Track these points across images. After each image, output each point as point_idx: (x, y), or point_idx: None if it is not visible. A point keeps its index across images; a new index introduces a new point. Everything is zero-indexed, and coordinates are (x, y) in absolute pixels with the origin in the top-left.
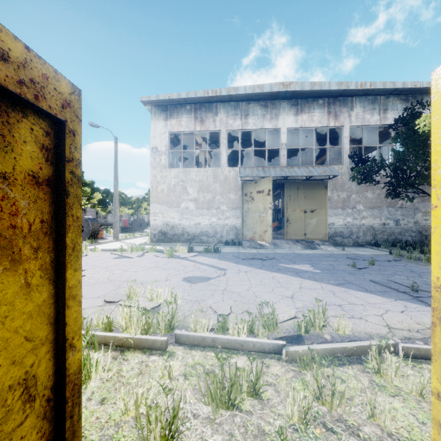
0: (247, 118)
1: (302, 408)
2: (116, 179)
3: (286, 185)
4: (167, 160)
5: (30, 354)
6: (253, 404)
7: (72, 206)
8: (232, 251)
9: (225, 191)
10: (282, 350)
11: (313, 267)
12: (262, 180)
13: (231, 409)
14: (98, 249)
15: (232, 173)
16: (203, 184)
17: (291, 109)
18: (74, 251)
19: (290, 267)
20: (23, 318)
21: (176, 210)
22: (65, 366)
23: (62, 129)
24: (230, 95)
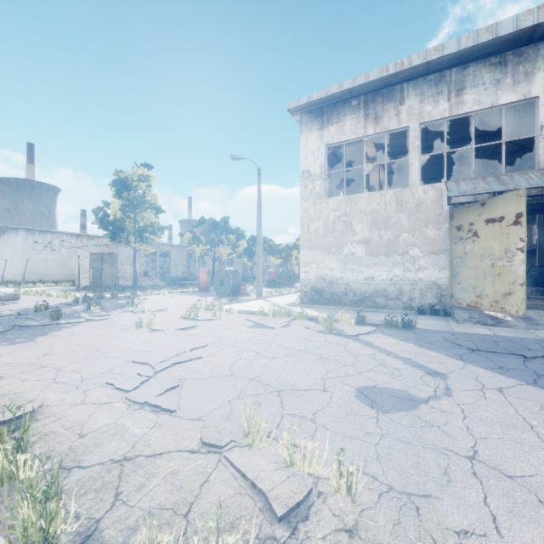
0: (461, 94)
1: None
2: (260, 221)
3: None
4: (322, 186)
5: None
6: None
7: None
8: (437, 328)
9: (418, 224)
10: None
11: None
12: (500, 198)
13: None
14: (234, 310)
15: (431, 193)
16: (379, 216)
17: None
18: None
19: None
20: None
21: (335, 258)
22: None
23: None
24: (428, 62)
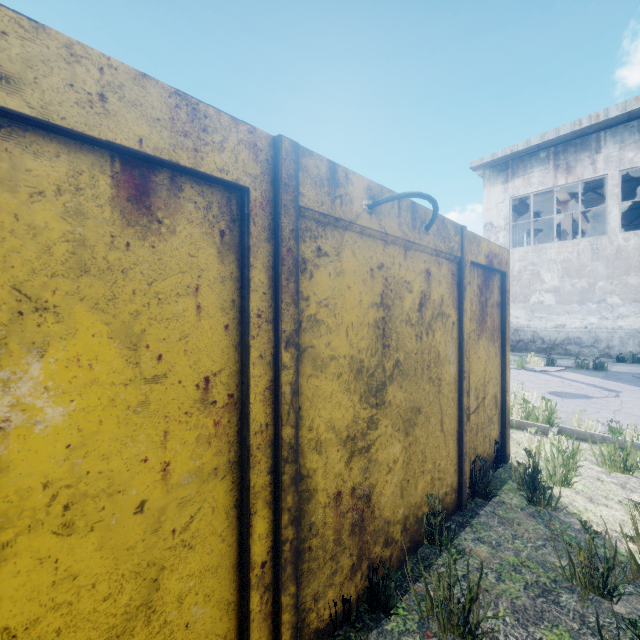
0: None
1: None
2: None
3: None
4: (507, 237)
5: (496, 386)
6: None
7: (507, 316)
8: (632, 371)
9: (617, 272)
10: None
11: None
12: None
13: (626, 473)
14: None
15: (633, 241)
16: (571, 265)
17: None
18: (508, 340)
19: None
20: (495, 367)
21: (521, 306)
22: (506, 399)
23: (504, 276)
24: (628, 112)
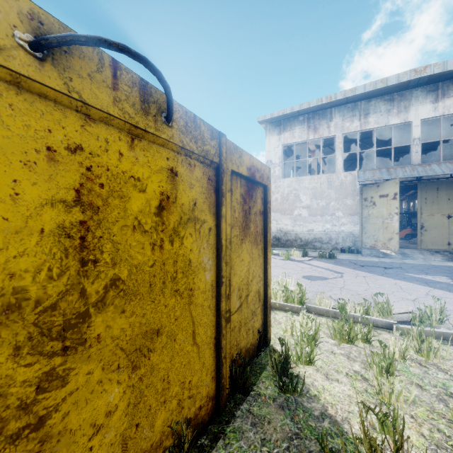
0: (367, 117)
1: (401, 349)
2: None
3: (421, 186)
4: (280, 171)
5: (259, 282)
6: (365, 345)
7: (269, 222)
8: (349, 258)
9: (341, 196)
10: (393, 327)
11: (451, 280)
12: (386, 183)
13: (349, 343)
14: None
15: (349, 177)
16: (316, 191)
17: (427, 96)
18: (269, 243)
19: (419, 277)
20: (258, 267)
21: (288, 217)
22: (267, 293)
23: (266, 189)
24: (346, 97)
